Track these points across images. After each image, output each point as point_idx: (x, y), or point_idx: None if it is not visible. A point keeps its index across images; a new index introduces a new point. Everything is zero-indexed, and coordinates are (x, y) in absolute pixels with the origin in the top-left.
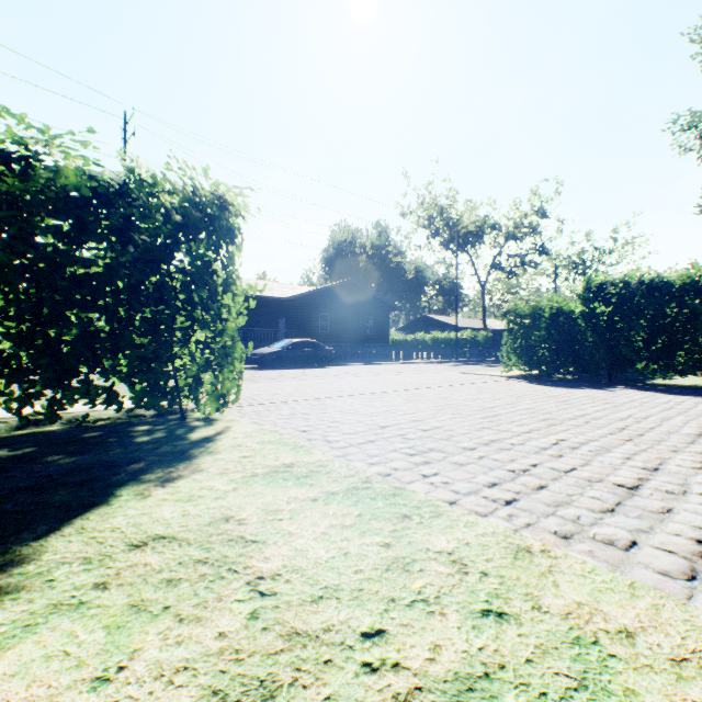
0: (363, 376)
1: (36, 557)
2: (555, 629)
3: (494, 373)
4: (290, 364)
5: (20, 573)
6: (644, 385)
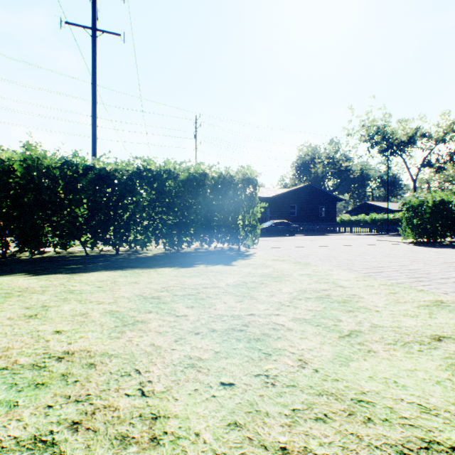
0: (313, 240)
1: (232, 264)
2: (326, 273)
3: (397, 240)
4: (272, 234)
5: (232, 265)
6: None
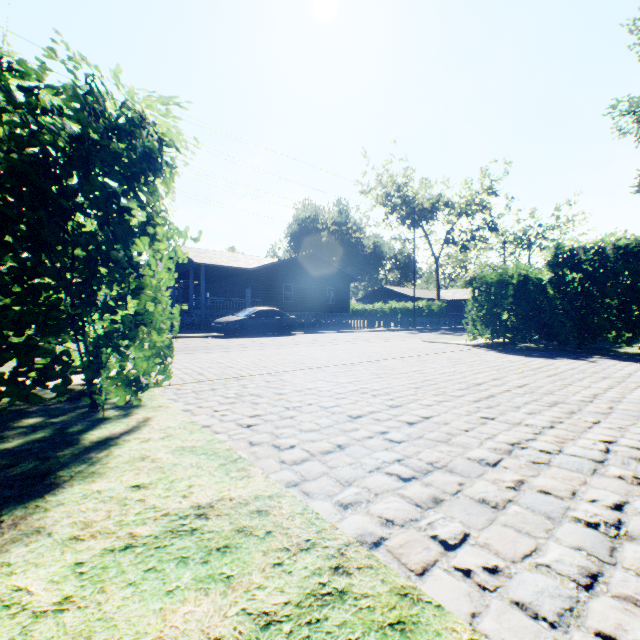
0: (326, 345)
1: None
2: None
3: (457, 341)
4: (253, 333)
5: None
6: (619, 354)
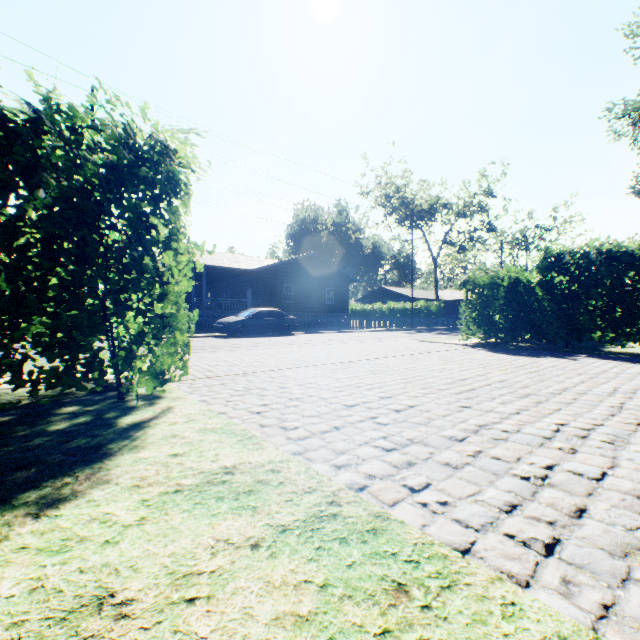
0: (325, 345)
1: None
2: None
3: (452, 341)
4: (254, 333)
5: None
6: (603, 353)
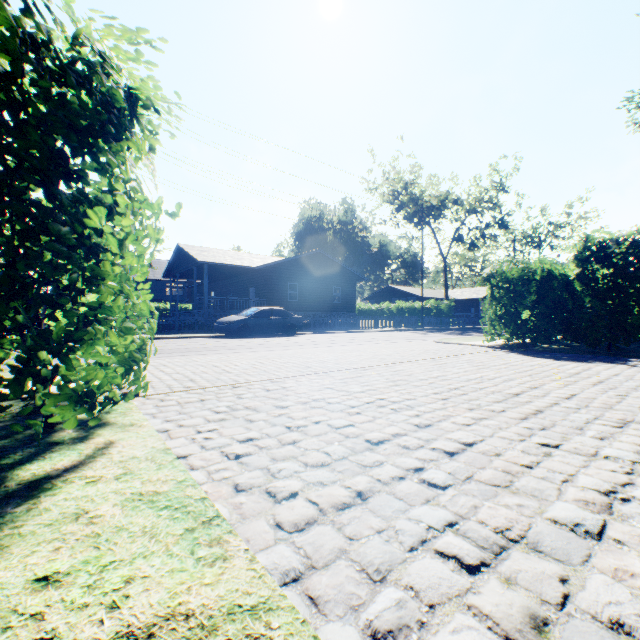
0: (333, 346)
1: None
2: None
3: (473, 342)
4: (257, 333)
5: None
6: None
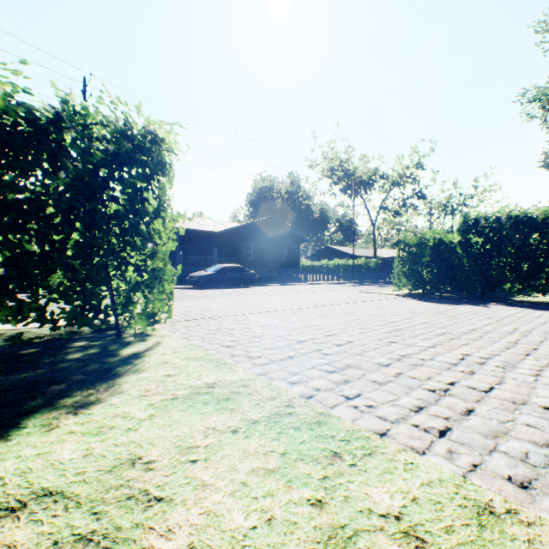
0: (280, 295)
1: None
2: None
3: (386, 292)
4: (220, 285)
5: None
6: (511, 302)
